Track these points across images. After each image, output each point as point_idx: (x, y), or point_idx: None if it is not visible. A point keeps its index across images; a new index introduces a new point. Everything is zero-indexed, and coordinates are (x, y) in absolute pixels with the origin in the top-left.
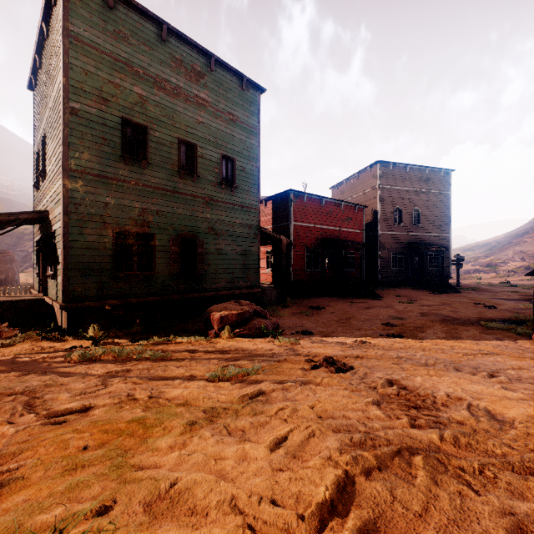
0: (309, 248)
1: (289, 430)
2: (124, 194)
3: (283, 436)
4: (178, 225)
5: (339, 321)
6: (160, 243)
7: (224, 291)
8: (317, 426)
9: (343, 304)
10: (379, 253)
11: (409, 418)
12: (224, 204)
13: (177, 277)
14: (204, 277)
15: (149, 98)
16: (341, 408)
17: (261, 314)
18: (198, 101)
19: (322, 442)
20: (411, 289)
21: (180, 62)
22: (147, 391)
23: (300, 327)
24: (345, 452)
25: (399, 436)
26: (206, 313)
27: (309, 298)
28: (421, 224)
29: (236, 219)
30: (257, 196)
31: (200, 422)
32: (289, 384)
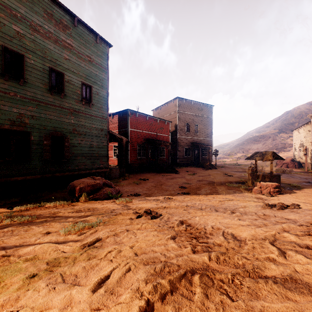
0: (140, 144)
1: (111, 270)
2: (4, 102)
3: (106, 276)
4: (50, 126)
5: (156, 187)
6: (35, 138)
7: (84, 171)
8: (133, 262)
9: (158, 177)
10: (178, 148)
11: (191, 246)
12: (84, 114)
13: (48, 162)
14: (69, 162)
15: (26, 36)
16: (151, 245)
17: (108, 185)
18: (65, 44)
19: (135, 275)
20: (194, 168)
21: (51, 15)
22: (2, 251)
23: (133, 191)
24: (150, 282)
25: (185, 261)
26: (69, 185)
27: (139, 174)
28: (199, 133)
29: (92, 125)
30: (107, 111)
31: (40, 274)
32: (119, 231)
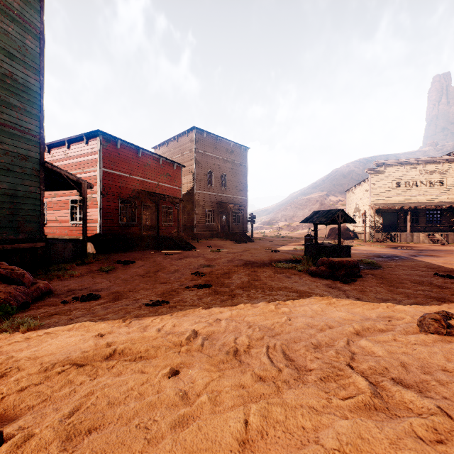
0: (124, 199)
1: None
2: None
3: None
4: None
5: (145, 275)
6: None
7: None
8: None
9: (157, 257)
10: (195, 209)
11: None
12: None
13: None
14: None
15: None
16: None
17: (10, 279)
18: None
19: None
20: (221, 241)
21: None
22: None
23: (87, 289)
24: None
25: None
26: None
27: (122, 252)
28: (228, 188)
29: None
30: (39, 120)
31: None
32: None
